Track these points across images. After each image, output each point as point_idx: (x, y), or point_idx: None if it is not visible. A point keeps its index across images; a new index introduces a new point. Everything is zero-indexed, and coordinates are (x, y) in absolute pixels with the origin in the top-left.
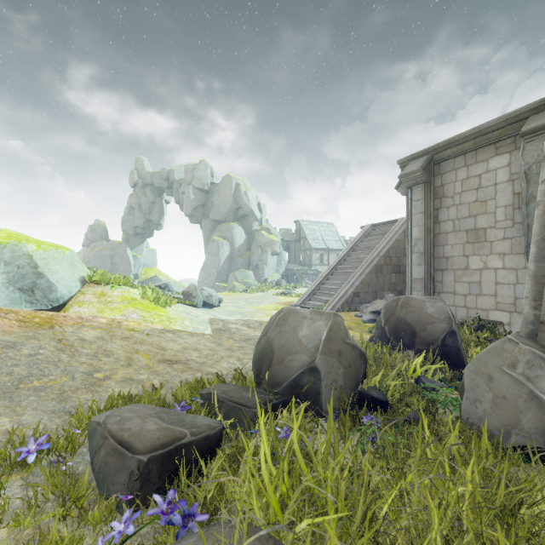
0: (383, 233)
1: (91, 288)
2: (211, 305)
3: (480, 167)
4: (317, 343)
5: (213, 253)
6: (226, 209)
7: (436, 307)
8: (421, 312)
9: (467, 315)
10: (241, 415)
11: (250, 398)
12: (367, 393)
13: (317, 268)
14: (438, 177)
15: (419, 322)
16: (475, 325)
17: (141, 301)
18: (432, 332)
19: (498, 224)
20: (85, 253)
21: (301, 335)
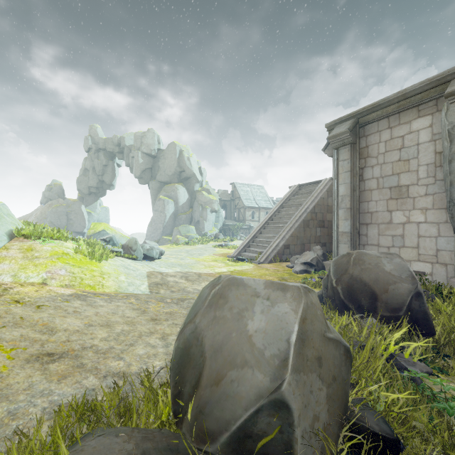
0: (309, 192)
1: (18, 242)
2: (152, 257)
3: (403, 128)
4: (282, 348)
5: (159, 210)
6: (171, 172)
7: (394, 264)
8: (379, 270)
9: None
10: None
11: None
12: (363, 426)
13: (249, 224)
14: (363, 139)
15: (378, 281)
16: None
17: (74, 256)
18: (395, 294)
19: (420, 181)
20: (42, 210)
21: (252, 328)
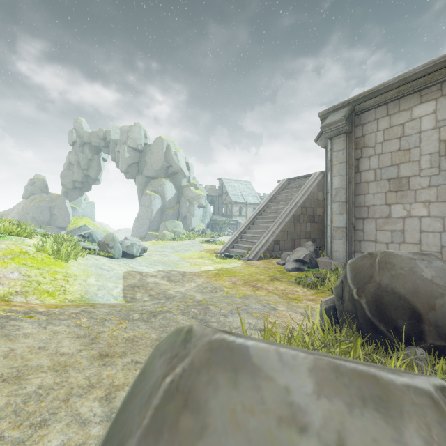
0: (298, 186)
1: None
2: (132, 255)
3: (403, 116)
4: None
5: (146, 205)
6: (158, 166)
7: (435, 269)
8: (416, 277)
9: None
10: None
11: None
12: None
13: (237, 219)
14: (359, 128)
15: (418, 294)
16: None
17: (34, 255)
18: None
19: (423, 172)
20: (24, 204)
21: None
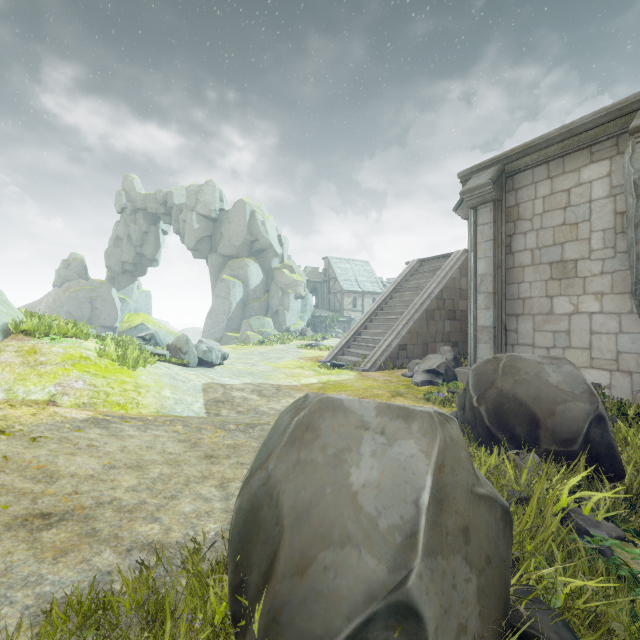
0: (434, 270)
1: (16, 341)
2: (210, 363)
3: (569, 179)
4: (407, 516)
5: (222, 295)
6: (239, 241)
7: (563, 374)
8: (541, 383)
9: None
10: None
11: None
12: (535, 635)
13: (349, 315)
14: (512, 194)
15: (540, 400)
16: None
17: (97, 361)
18: (566, 418)
19: (594, 254)
20: (56, 295)
21: (358, 480)
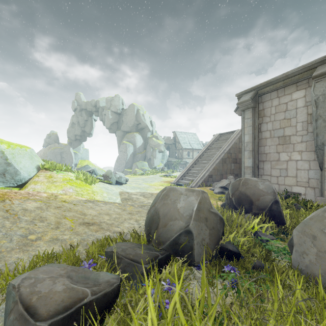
0: (226, 139)
1: (43, 172)
2: (121, 183)
3: (287, 98)
4: (190, 212)
5: (123, 151)
6: (131, 124)
7: (265, 185)
8: (256, 188)
9: (279, 189)
10: (134, 271)
11: (142, 254)
12: (225, 247)
13: (186, 160)
14: (261, 104)
15: (254, 195)
16: (284, 195)
17: (76, 181)
18: (263, 201)
19: (298, 133)
20: (44, 151)
21: (179, 206)
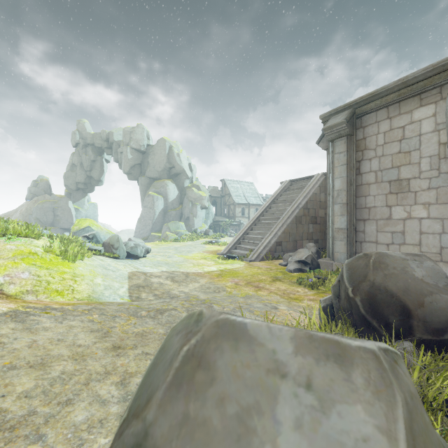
0: (301, 188)
1: None
2: (136, 256)
3: (404, 118)
4: None
5: (148, 206)
6: (161, 167)
7: (426, 269)
8: (408, 277)
9: None
10: None
11: None
12: None
13: (239, 220)
14: (360, 130)
15: (409, 292)
16: None
17: (43, 256)
18: (434, 309)
19: (423, 174)
20: (28, 205)
21: None
